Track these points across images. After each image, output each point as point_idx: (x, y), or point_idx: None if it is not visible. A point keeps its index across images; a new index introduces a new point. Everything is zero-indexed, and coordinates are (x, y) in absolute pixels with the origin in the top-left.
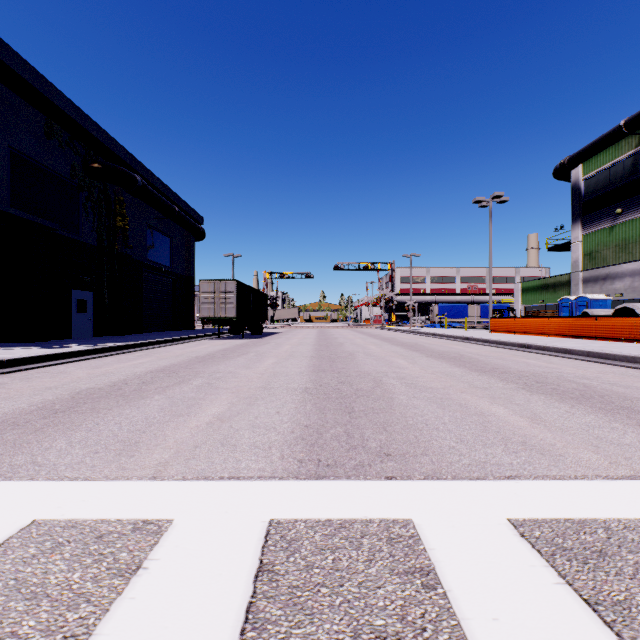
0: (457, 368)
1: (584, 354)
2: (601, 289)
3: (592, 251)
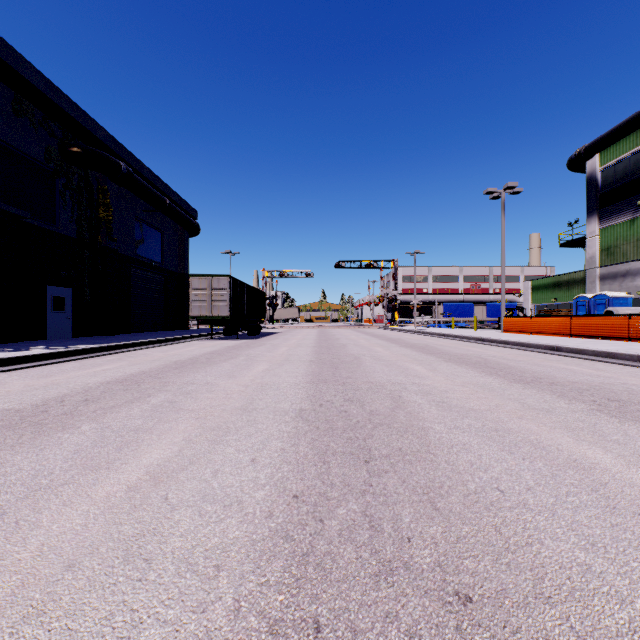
0: (490, 377)
1: (633, 359)
2: (620, 286)
3: (610, 246)
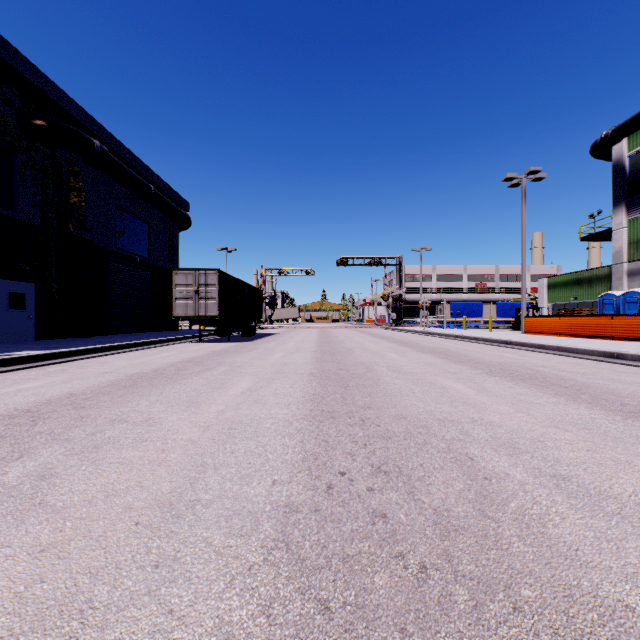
0: (581, 407)
1: None
2: None
3: None
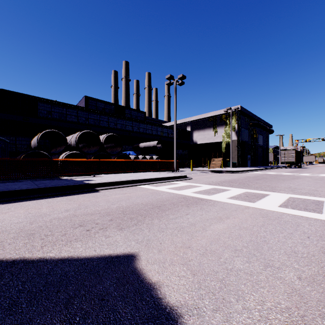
0: None
1: None
2: None
3: None
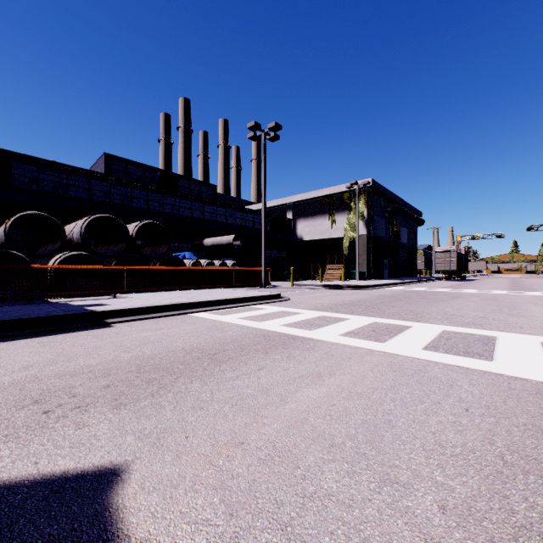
0: None
1: None
2: None
3: None
